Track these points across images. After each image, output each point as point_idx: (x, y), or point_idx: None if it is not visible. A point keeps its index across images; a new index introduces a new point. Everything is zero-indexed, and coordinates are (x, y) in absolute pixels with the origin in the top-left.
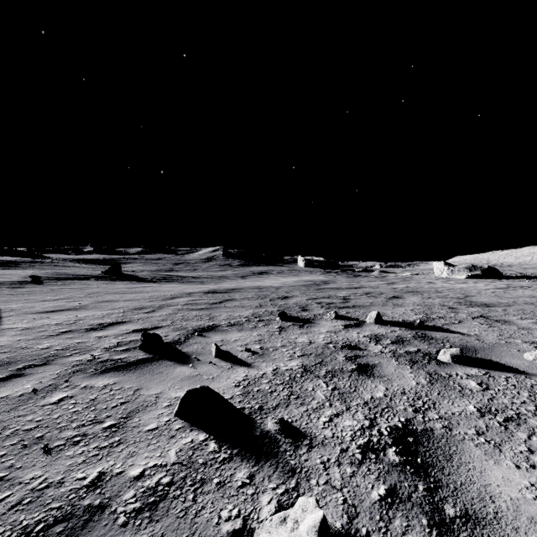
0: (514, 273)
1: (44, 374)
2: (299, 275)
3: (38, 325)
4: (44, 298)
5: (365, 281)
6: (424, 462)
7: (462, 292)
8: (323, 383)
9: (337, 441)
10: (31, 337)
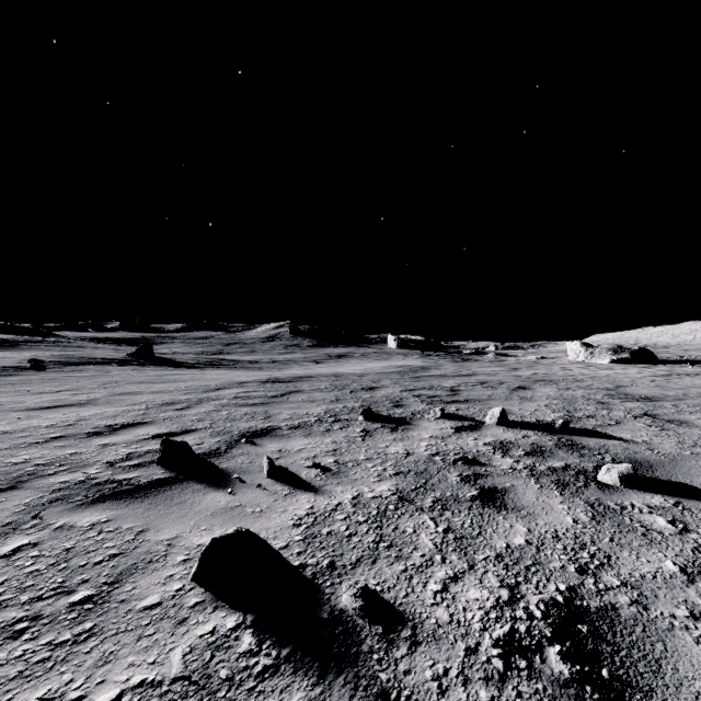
0: (673, 356)
1: (5, 505)
2: (390, 359)
3: (21, 427)
4: (41, 389)
5: (477, 367)
6: (614, 677)
7: (611, 381)
8: (429, 521)
9: (459, 631)
10: (5, 446)
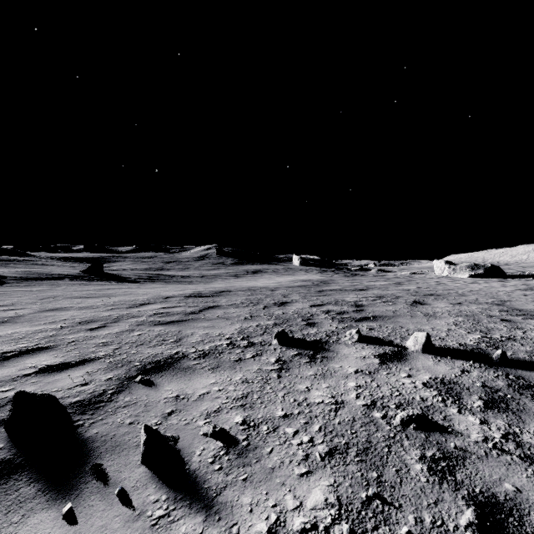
0: (515, 271)
1: None
2: (295, 274)
3: None
4: None
5: (367, 281)
6: None
7: (490, 295)
8: None
9: None
10: None
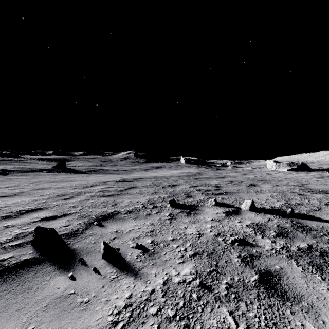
0: (317, 167)
1: None
2: (182, 169)
3: None
4: None
5: (225, 172)
6: None
7: (296, 181)
8: (229, 317)
9: None
10: None
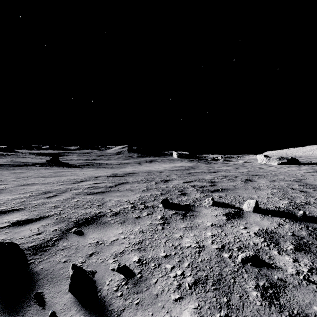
0: (305, 161)
1: None
2: (174, 163)
3: None
4: None
5: (217, 167)
6: None
7: (291, 175)
8: None
9: None
10: None
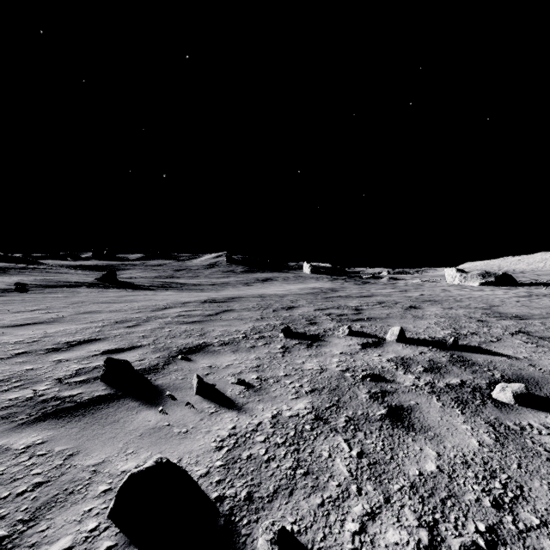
0: (529, 279)
1: None
2: (305, 282)
3: None
4: (19, 308)
5: (375, 288)
6: None
7: (484, 301)
8: (343, 443)
9: None
10: None
